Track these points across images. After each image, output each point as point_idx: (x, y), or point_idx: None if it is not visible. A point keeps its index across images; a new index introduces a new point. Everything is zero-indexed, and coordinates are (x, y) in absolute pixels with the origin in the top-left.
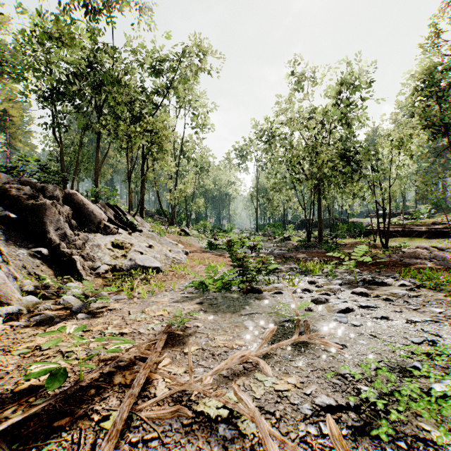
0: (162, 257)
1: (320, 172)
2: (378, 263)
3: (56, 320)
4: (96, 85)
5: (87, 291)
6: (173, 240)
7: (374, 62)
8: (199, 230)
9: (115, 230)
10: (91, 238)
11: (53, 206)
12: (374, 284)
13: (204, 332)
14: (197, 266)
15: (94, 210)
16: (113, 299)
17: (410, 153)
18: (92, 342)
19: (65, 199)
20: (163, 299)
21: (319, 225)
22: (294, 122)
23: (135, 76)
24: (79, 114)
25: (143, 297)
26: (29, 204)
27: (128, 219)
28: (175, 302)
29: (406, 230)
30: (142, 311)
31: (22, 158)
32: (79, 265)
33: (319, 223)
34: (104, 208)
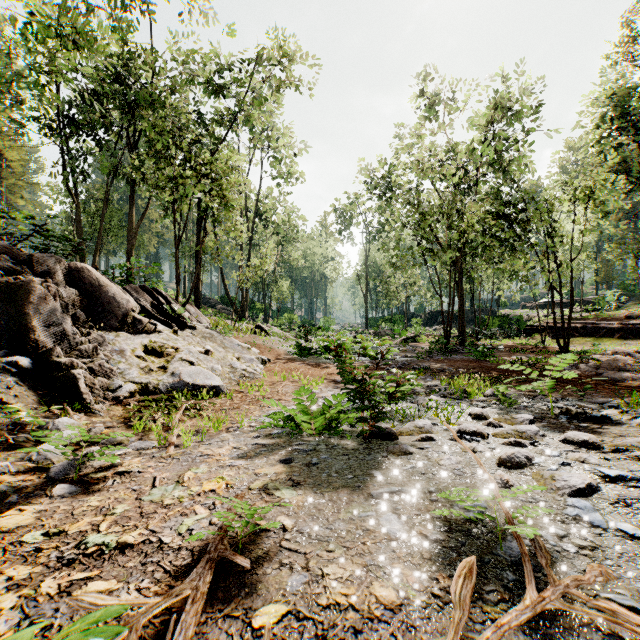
0: (225, 369)
1: (465, 239)
2: (562, 378)
3: (10, 499)
4: (128, 109)
5: (77, 439)
6: (244, 342)
7: (543, 76)
8: (282, 326)
9: (152, 327)
10: (111, 339)
11: (44, 288)
12: (589, 420)
13: (297, 550)
14: (280, 382)
15: (117, 295)
16: (133, 449)
17: (604, 210)
18: (52, 572)
19: (70, 276)
20: (220, 449)
21: (461, 320)
22: (424, 167)
23: (187, 96)
24: (104, 153)
25: (185, 445)
26: (3, 283)
27: (174, 310)
28: (242, 458)
29: (589, 326)
30: (177, 481)
31: (5, 213)
32: (83, 385)
33: (461, 316)
34: (136, 292)
